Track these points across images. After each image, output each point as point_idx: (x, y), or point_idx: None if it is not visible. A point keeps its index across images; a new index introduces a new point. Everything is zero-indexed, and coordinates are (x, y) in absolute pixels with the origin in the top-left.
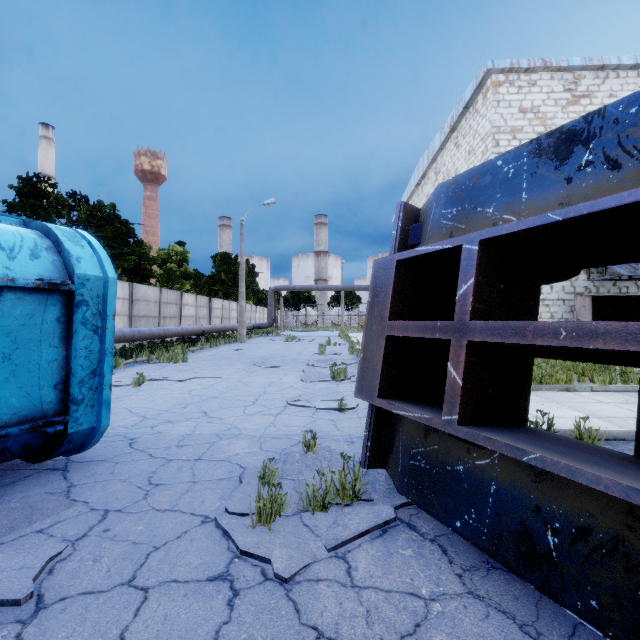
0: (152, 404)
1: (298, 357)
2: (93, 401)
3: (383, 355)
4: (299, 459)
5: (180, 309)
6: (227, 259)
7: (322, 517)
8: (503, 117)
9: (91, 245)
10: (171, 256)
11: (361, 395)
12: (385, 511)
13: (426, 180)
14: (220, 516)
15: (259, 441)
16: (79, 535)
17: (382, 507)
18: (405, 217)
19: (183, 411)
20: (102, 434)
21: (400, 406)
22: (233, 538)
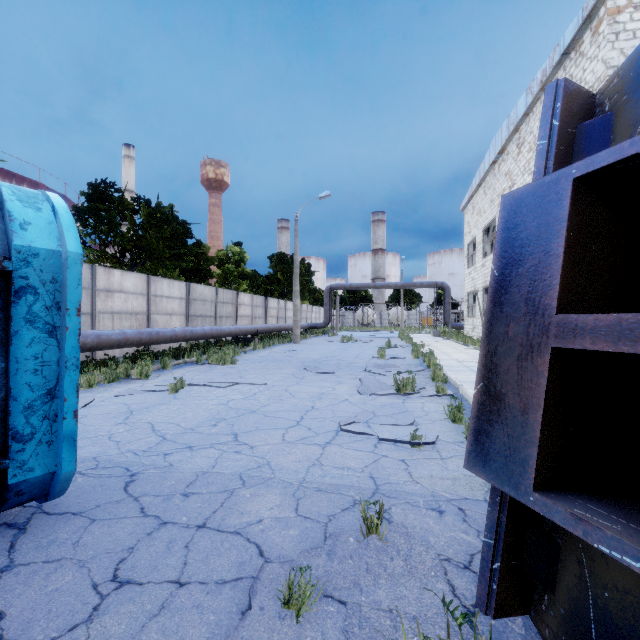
0: (180, 418)
1: (354, 361)
2: (51, 435)
3: (545, 392)
4: (354, 550)
5: (236, 309)
6: (283, 259)
7: None
8: (624, 53)
9: (54, 208)
10: (229, 257)
11: (483, 470)
12: None
13: (505, 156)
14: None
15: (296, 495)
16: None
17: None
18: (567, 109)
19: (210, 431)
20: (68, 481)
21: (626, 542)
22: None
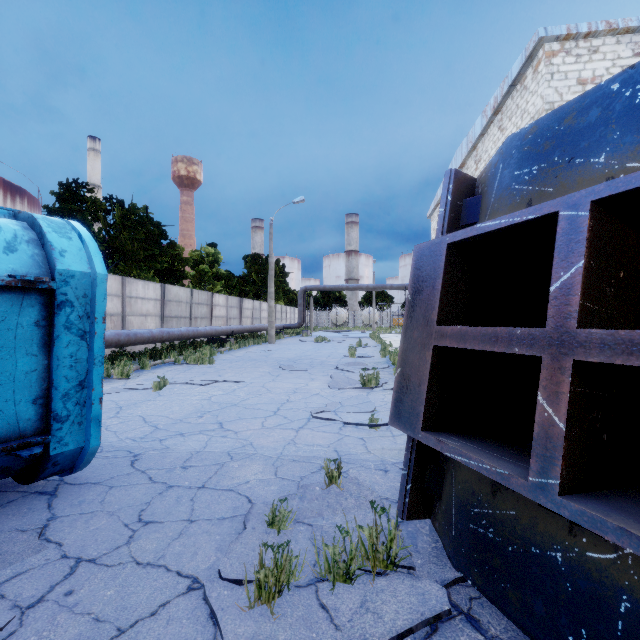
0: (168, 412)
1: (327, 360)
2: (81, 417)
3: (429, 372)
4: (319, 495)
5: (211, 310)
6: (258, 260)
7: (345, 593)
8: (558, 91)
9: (81, 237)
10: (203, 257)
11: (398, 423)
12: (434, 594)
13: (465, 170)
14: (210, 584)
15: (275, 464)
16: (34, 599)
17: (429, 585)
18: (456, 189)
19: (198, 421)
20: (93, 455)
21: (456, 448)
22: (220, 627)
